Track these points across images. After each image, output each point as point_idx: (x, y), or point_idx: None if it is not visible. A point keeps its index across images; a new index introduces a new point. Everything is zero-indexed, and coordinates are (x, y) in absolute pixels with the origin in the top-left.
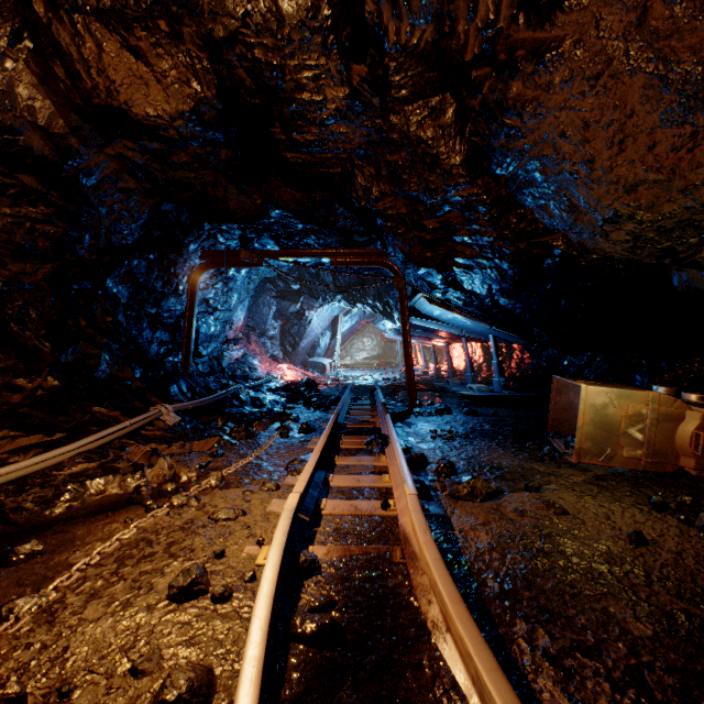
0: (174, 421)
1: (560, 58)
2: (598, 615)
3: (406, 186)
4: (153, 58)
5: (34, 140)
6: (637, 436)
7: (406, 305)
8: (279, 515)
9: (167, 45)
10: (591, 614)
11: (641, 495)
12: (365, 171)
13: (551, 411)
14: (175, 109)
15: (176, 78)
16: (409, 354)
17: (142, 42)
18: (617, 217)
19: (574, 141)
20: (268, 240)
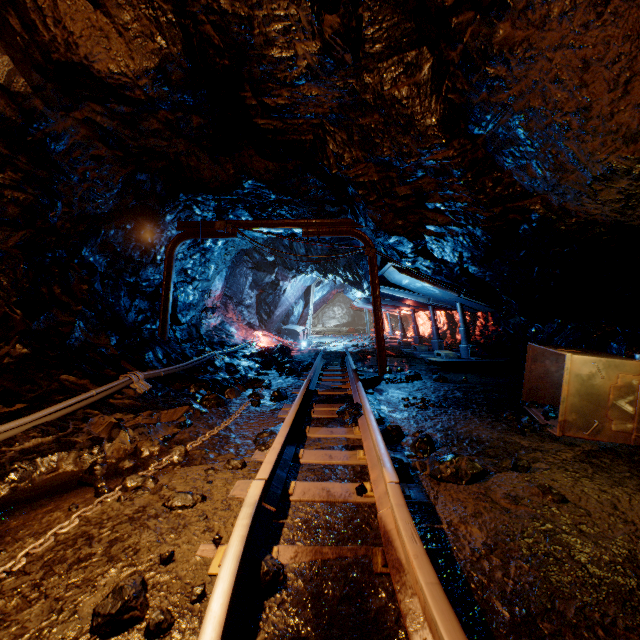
0: (144, 389)
1: None
2: None
3: (378, 151)
4: (113, 9)
5: None
6: (627, 408)
7: (376, 273)
8: (243, 501)
9: None
10: None
11: None
12: (337, 136)
13: (526, 380)
14: (139, 65)
15: (139, 31)
16: (379, 322)
17: None
18: (611, 172)
19: (569, 86)
20: (243, 211)
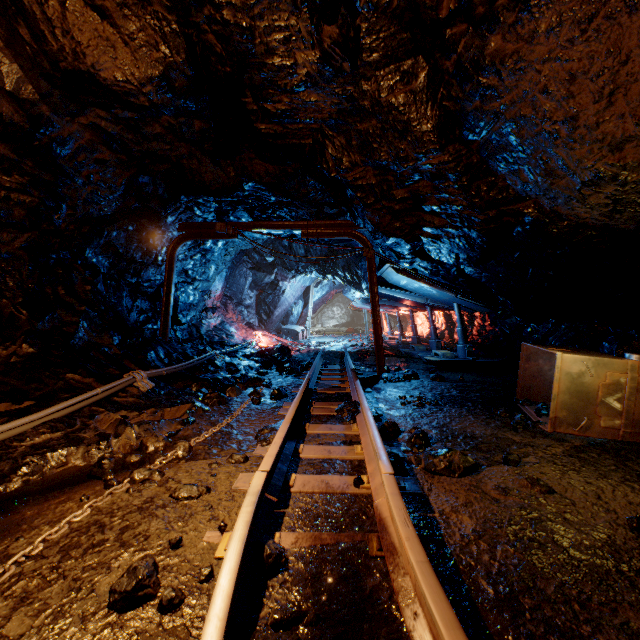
0: (147, 388)
1: (548, 1)
2: (620, 634)
3: (376, 155)
4: (120, 20)
5: (3, 106)
6: (615, 405)
7: (374, 274)
8: (246, 492)
9: (134, 6)
10: (610, 633)
11: (628, 470)
12: (336, 141)
13: (520, 378)
14: (144, 73)
15: (144, 41)
16: (378, 322)
17: (108, 2)
18: (599, 178)
19: (557, 96)
20: (243, 213)
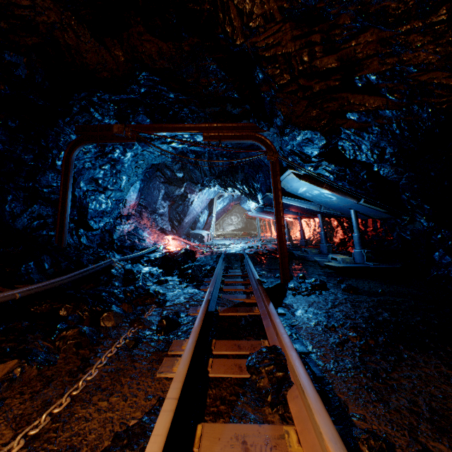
0: None
1: None
2: None
3: None
4: None
5: None
6: None
7: (278, 179)
8: None
9: None
10: None
11: None
12: None
13: None
14: None
15: None
16: (282, 228)
17: None
18: None
19: None
20: (144, 117)
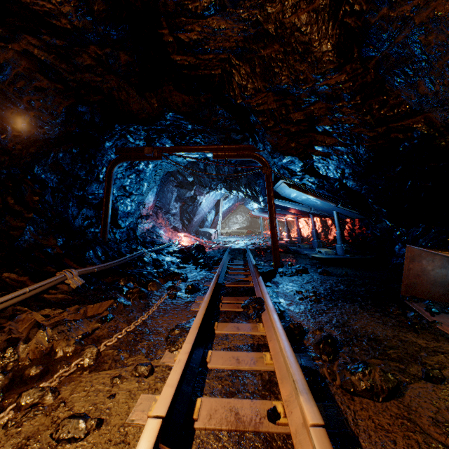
0: (77, 284)
1: None
2: None
3: (277, 79)
4: None
5: None
6: None
7: (271, 188)
8: (142, 428)
9: None
10: None
11: None
12: (241, 69)
13: (405, 277)
14: None
15: None
16: (274, 226)
17: None
18: None
19: None
20: (166, 140)
